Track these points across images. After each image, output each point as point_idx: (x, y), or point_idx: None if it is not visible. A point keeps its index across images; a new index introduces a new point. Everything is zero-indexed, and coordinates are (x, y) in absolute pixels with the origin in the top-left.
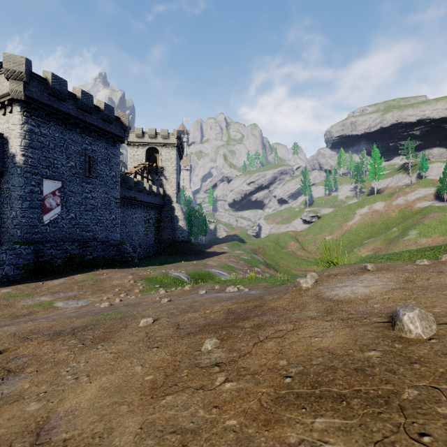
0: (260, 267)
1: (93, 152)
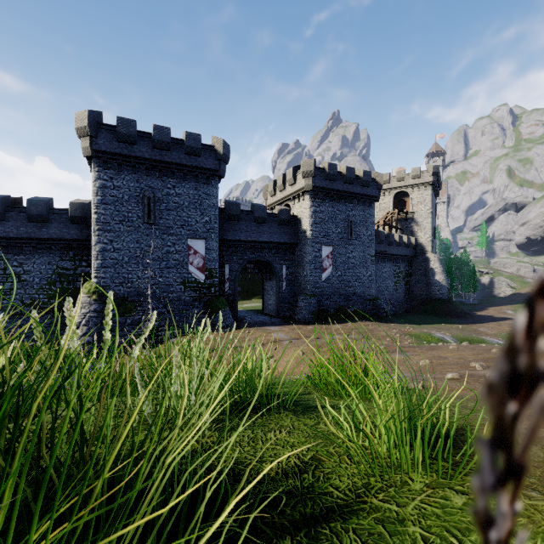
0: None
1: (353, 217)
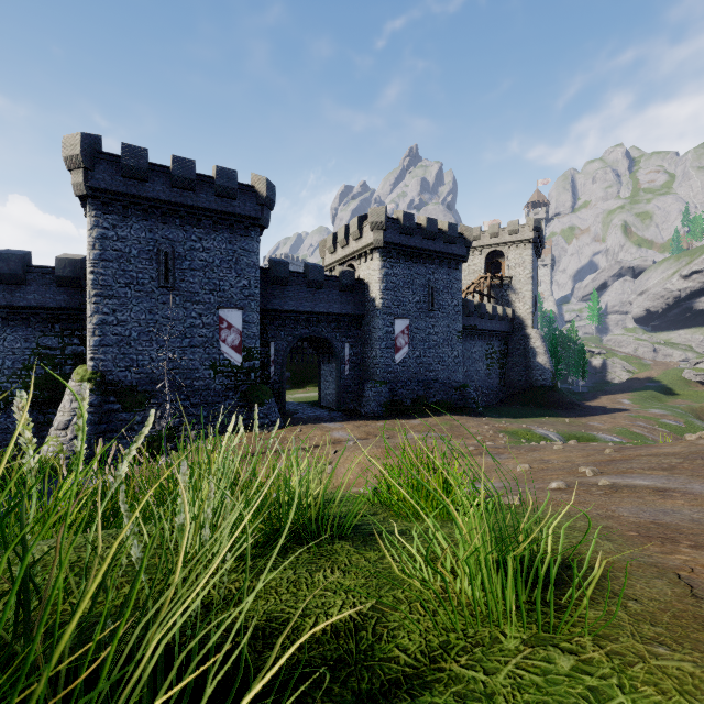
0: None
1: (436, 281)
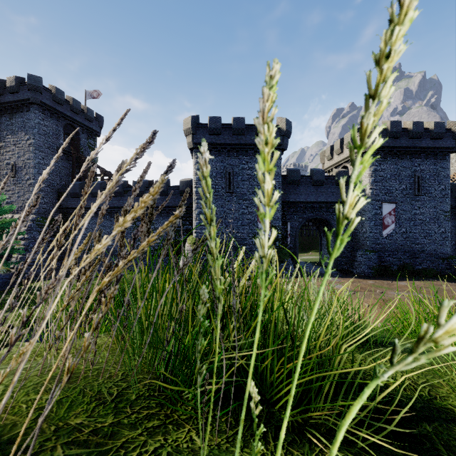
0: None
1: (421, 172)
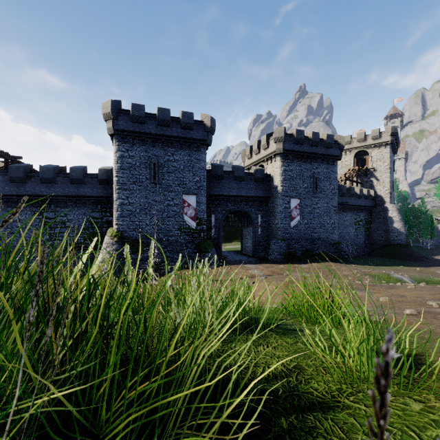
0: None
1: (318, 174)
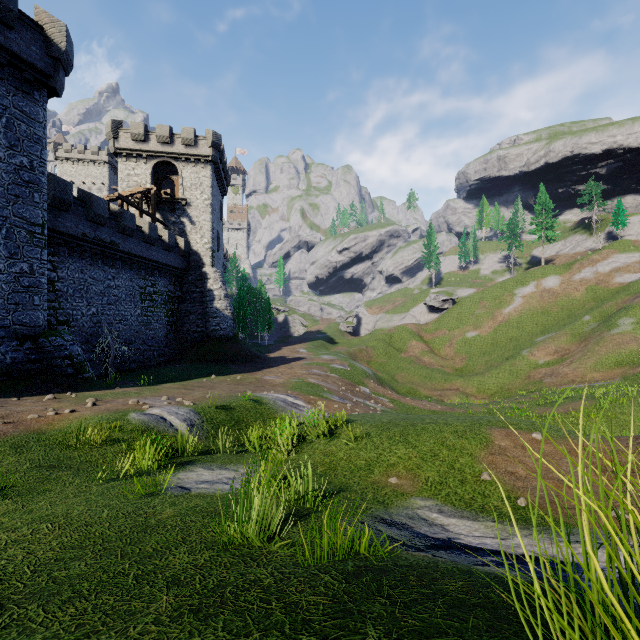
0: (368, 384)
1: None
